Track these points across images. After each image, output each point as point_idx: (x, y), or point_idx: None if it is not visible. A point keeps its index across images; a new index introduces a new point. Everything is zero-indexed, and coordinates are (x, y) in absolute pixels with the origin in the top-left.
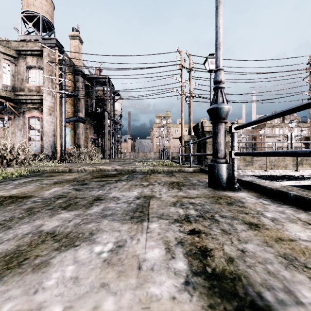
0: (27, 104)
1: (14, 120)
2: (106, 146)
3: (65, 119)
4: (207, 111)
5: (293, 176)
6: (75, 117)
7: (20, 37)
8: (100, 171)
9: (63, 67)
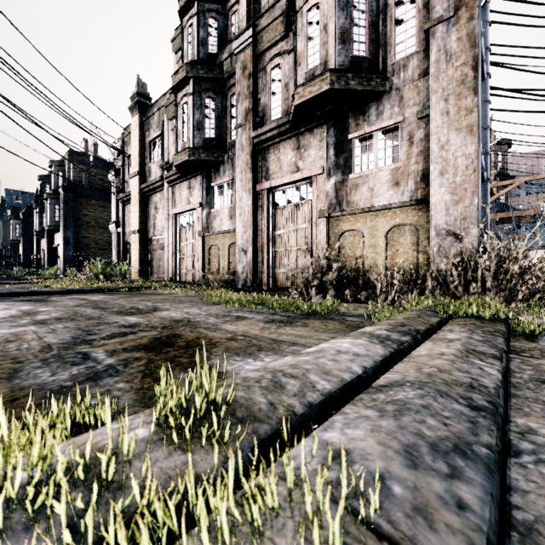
0: None
1: None
2: None
3: None
4: None
5: None
6: None
7: None
8: None
9: None
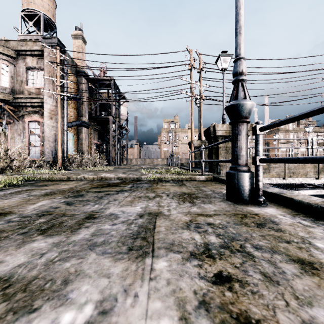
0: (27, 107)
1: (13, 125)
2: (111, 151)
3: (67, 123)
4: (225, 108)
5: (314, 185)
6: (77, 122)
7: (20, 36)
8: (102, 179)
9: (64, 67)
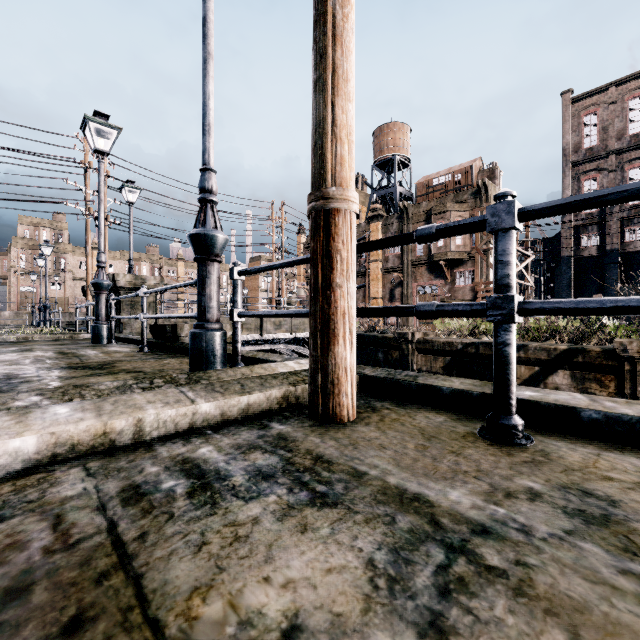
0: None
1: None
2: None
3: None
4: (91, 283)
5: None
6: None
7: None
8: None
9: None
